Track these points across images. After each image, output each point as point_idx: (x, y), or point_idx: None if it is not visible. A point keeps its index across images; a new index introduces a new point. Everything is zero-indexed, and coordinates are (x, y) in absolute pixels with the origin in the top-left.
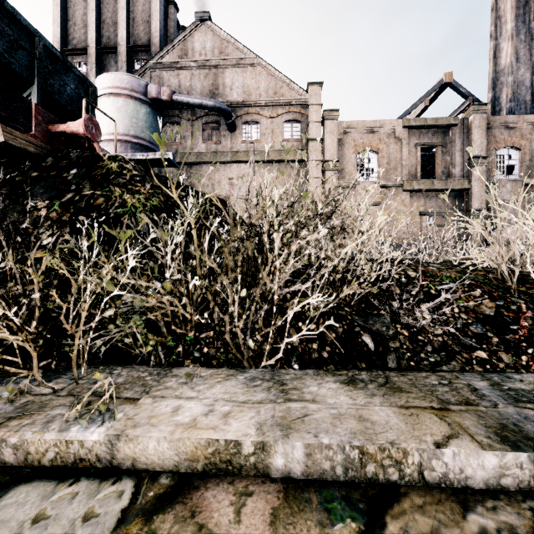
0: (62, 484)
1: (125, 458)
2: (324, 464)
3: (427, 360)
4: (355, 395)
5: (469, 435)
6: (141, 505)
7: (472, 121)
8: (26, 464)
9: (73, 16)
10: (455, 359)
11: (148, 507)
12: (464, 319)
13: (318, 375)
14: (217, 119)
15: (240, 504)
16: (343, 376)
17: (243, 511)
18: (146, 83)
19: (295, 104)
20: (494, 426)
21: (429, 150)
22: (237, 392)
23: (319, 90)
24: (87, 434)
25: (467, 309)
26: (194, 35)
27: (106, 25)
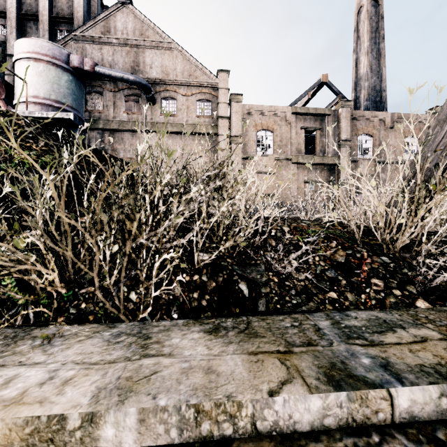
0: None
1: None
2: (158, 428)
3: (291, 302)
4: (212, 345)
5: (301, 379)
6: None
7: (341, 113)
8: None
9: None
10: (313, 300)
11: None
12: (322, 265)
13: (186, 326)
14: (138, 93)
15: None
16: (209, 325)
17: None
18: (68, 52)
19: (207, 86)
20: (325, 366)
21: (311, 133)
22: (93, 352)
23: (227, 77)
24: None
25: (325, 257)
26: (117, 15)
27: None
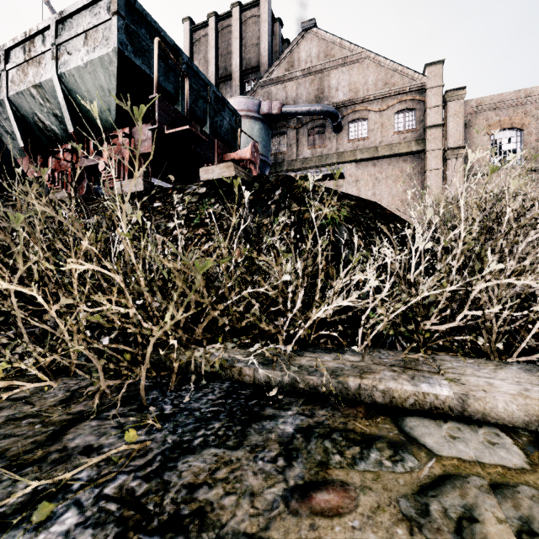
0: (437, 420)
1: (475, 412)
2: None
3: None
4: None
5: None
6: (525, 444)
7: None
8: (391, 404)
9: (197, 57)
10: None
11: (534, 446)
12: None
13: None
14: (322, 123)
15: None
16: None
17: None
18: (259, 101)
19: (409, 91)
20: None
21: None
22: (529, 378)
23: (440, 70)
24: (437, 390)
25: None
26: (300, 45)
27: (223, 57)
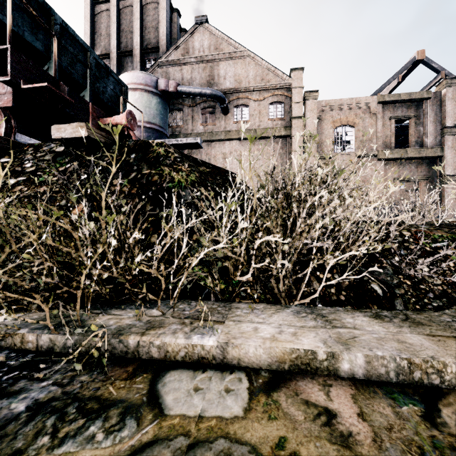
0: (197, 371)
1: (233, 358)
2: (380, 369)
3: (431, 304)
4: (386, 326)
5: None
6: (258, 386)
7: (445, 94)
8: (166, 359)
9: (99, 28)
10: None
11: (263, 388)
12: None
13: (348, 311)
14: (213, 104)
15: (326, 390)
16: (369, 313)
17: (330, 394)
18: (156, 78)
19: (279, 88)
20: None
21: (402, 122)
22: (292, 320)
23: (301, 74)
24: (205, 341)
25: None
26: (194, 36)
27: (124, 33)
